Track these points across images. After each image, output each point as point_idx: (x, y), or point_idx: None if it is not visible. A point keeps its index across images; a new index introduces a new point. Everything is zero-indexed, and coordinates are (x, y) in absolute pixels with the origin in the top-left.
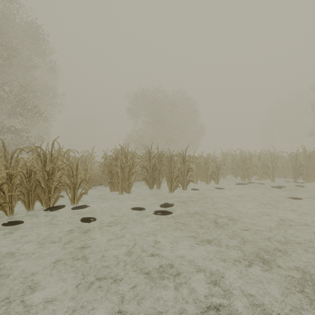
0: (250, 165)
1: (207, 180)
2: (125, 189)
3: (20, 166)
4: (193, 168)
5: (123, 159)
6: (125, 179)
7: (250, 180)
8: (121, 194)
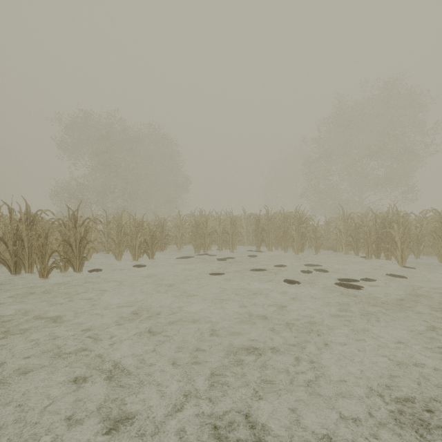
0: (204, 231)
1: (133, 255)
2: None
3: None
4: (114, 236)
5: None
6: None
7: (206, 252)
8: None
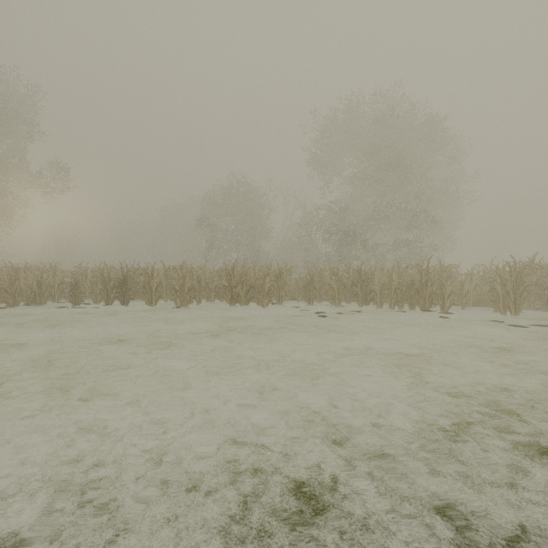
0: None
1: None
2: (510, 309)
3: (406, 278)
4: None
5: (506, 275)
6: (510, 298)
7: None
8: (504, 314)
